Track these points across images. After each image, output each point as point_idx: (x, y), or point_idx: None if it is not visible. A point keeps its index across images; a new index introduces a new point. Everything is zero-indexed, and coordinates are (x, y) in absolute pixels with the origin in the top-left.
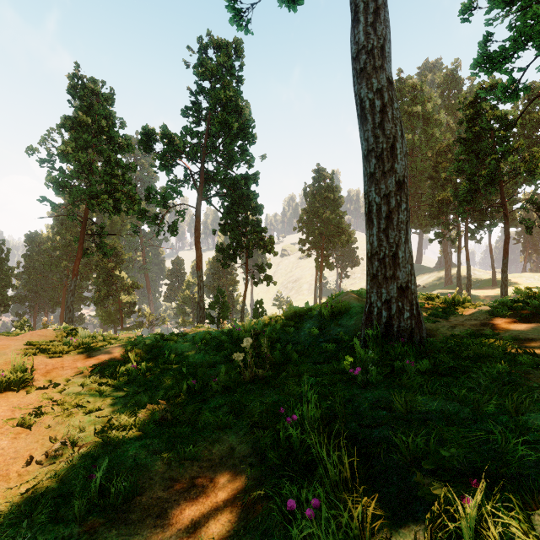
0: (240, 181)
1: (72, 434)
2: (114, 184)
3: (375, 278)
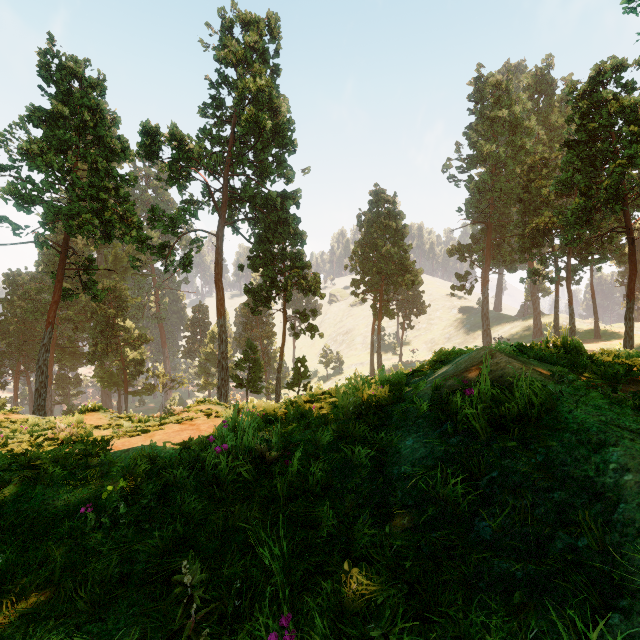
0: (275, 200)
1: None
2: (102, 200)
3: None
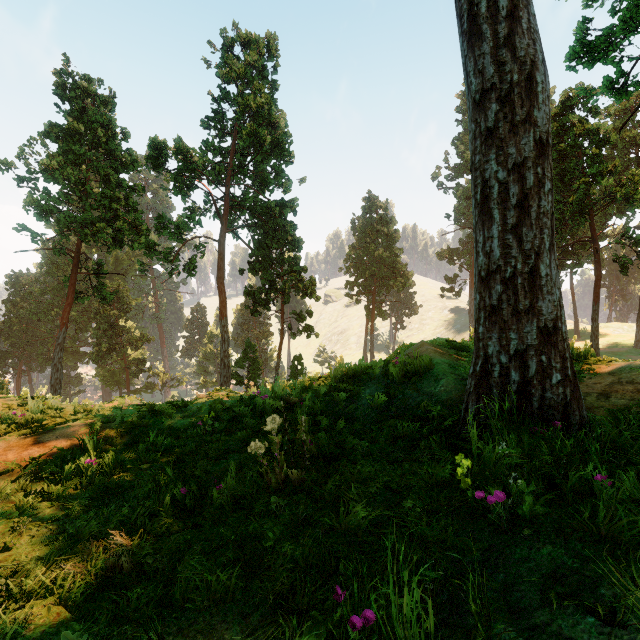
0: (274, 209)
1: None
2: (114, 210)
3: (497, 312)
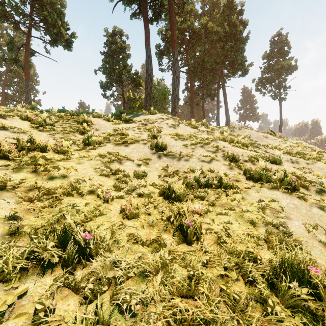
0: None
1: None
2: None
3: None
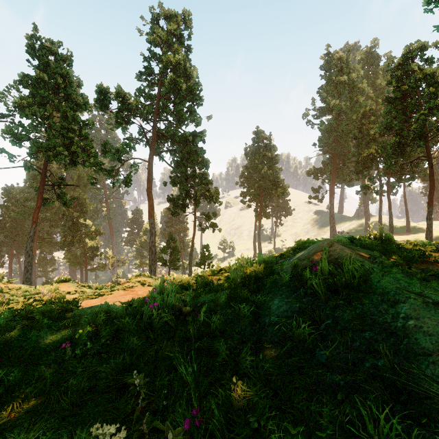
0: (188, 137)
1: None
2: (70, 138)
3: None
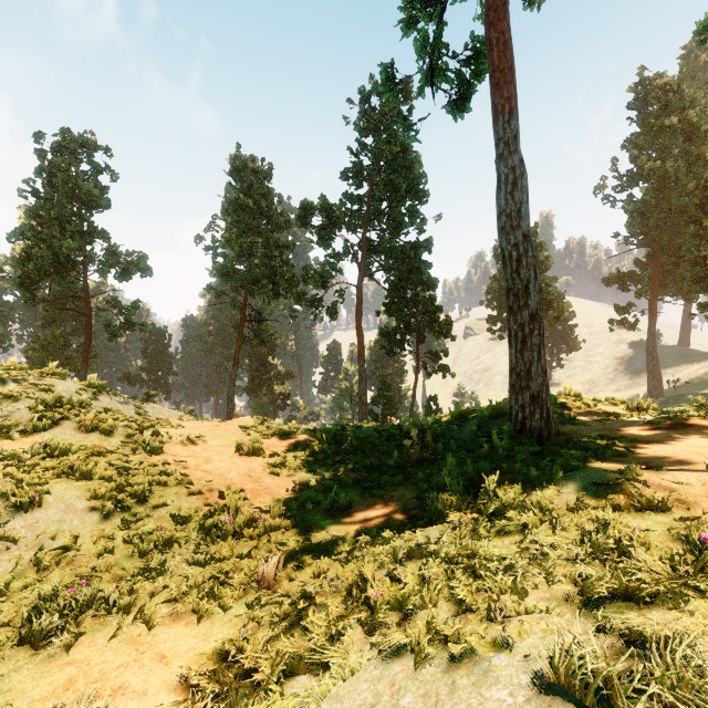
0: (409, 252)
1: (304, 480)
2: (273, 267)
3: (514, 387)
